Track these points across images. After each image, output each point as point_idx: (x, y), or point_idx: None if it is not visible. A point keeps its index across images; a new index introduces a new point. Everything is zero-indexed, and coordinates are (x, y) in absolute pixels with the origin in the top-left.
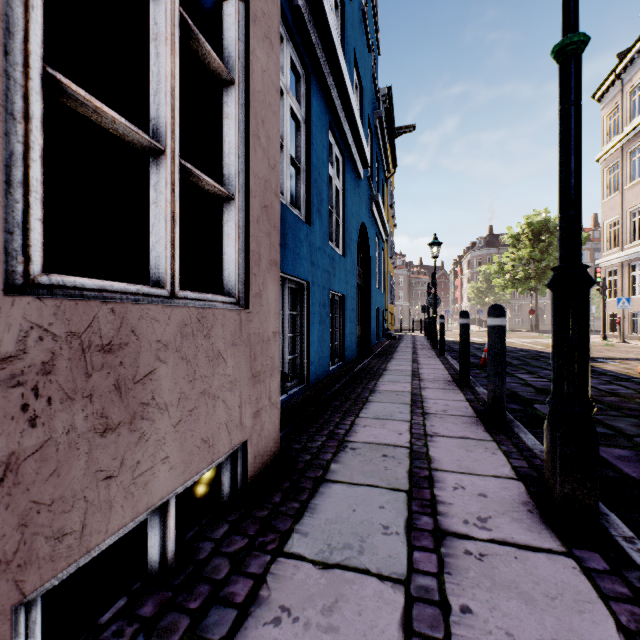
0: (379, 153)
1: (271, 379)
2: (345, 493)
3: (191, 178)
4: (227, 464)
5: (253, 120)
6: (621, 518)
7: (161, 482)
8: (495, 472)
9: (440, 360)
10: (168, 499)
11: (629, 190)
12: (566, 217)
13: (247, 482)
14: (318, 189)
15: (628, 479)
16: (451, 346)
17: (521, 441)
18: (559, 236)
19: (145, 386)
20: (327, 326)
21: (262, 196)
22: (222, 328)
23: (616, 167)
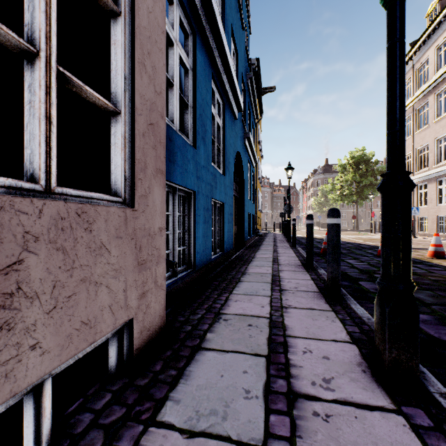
0: (250, 104)
1: (157, 266)
2: (216, 360)
3: (74, 88)
4: (114, 340)
5: (139, 50)
6: (432, 373)
7: (30, 368)
8: (335, 337)
9: (293, 250)
10: (43, 381)
11: (418, 135)
12: (393, 133)
13: (133, 353)
14: (203, 122)
15: (432, 339)
16: (300, 240)
17: (353, 310)
18: (387, 149)
19: (7, 276)
20: (210, 225)
21: (148, 115)
22: (105, 223)
23: (409, 119)
